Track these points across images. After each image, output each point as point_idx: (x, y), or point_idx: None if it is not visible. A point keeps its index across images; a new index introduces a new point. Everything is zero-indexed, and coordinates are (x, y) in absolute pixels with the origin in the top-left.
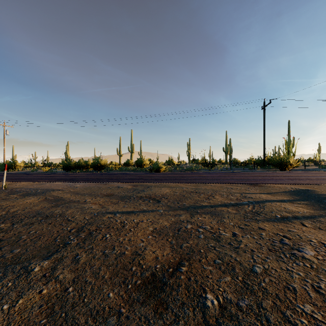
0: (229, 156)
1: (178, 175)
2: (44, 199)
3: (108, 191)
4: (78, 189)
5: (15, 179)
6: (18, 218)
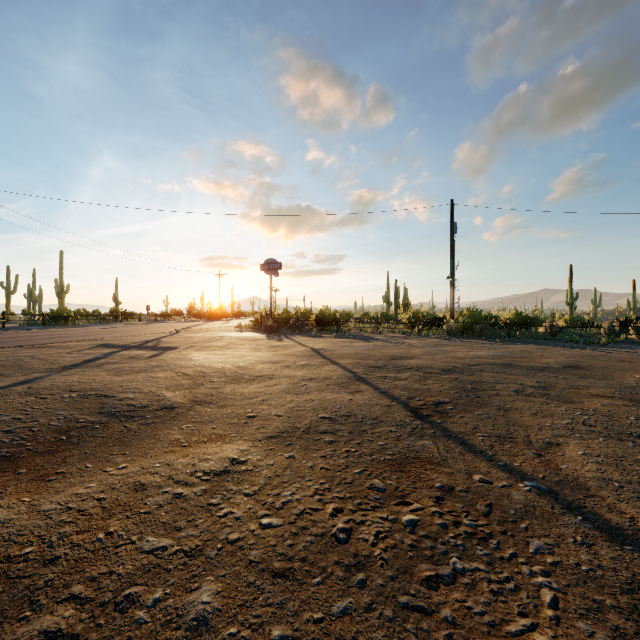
0: None
1: None
2: None
3: None
4: None
5: None
6: None
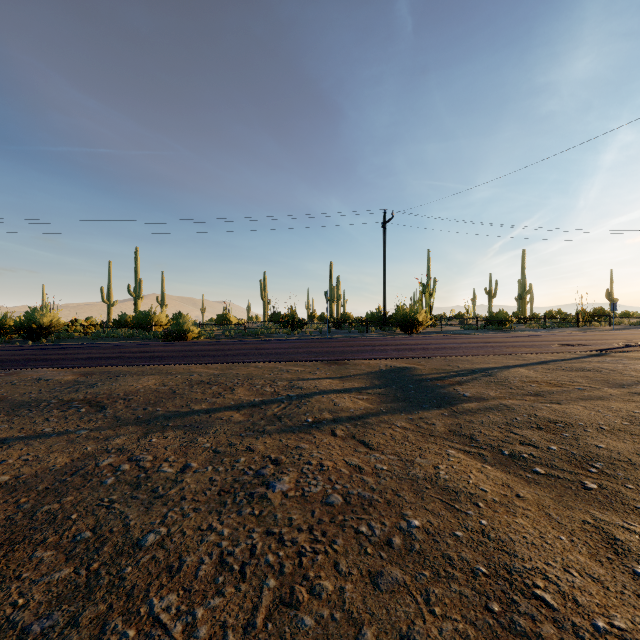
0: (337, 308)
1: (211, 348)
2: None
3: None
4: None
5: None
6: None
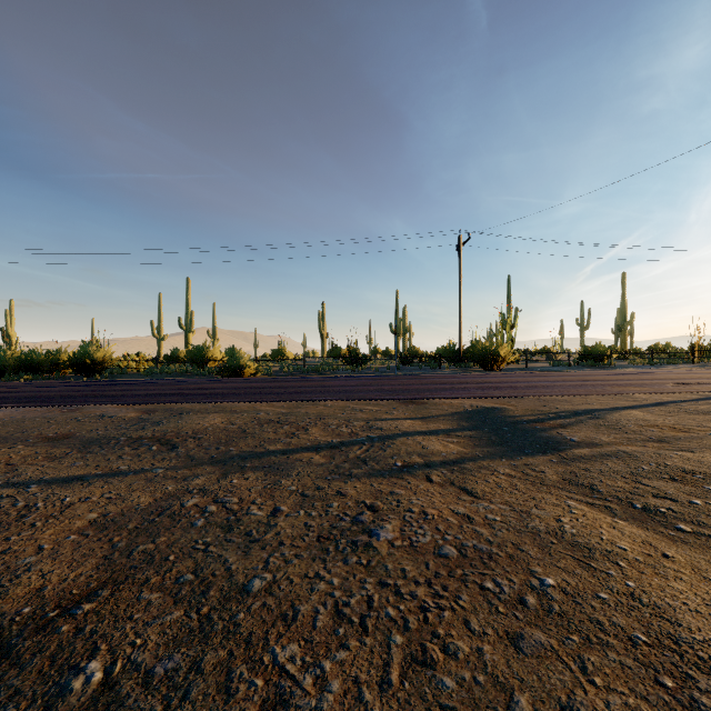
0: (403, 341)
1: (272, 385)
2: None
3: (65, 427)
4: None
5: None
6: None
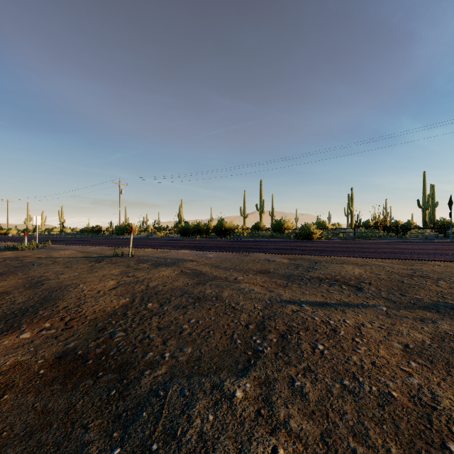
0: (432, 214)
1: (351, 246)
2: (180, 273)
3: (257, 265)
4: (214, 260)
5: (135, 245)
6: (164, 297)
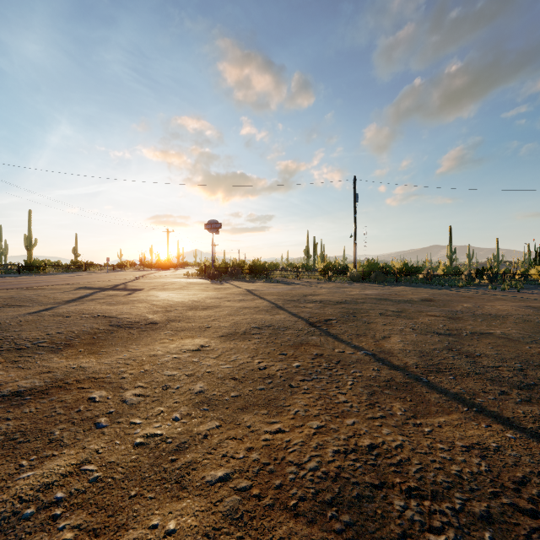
0: None
1: None
2: None
3: None
4: None
5: None
6: None
